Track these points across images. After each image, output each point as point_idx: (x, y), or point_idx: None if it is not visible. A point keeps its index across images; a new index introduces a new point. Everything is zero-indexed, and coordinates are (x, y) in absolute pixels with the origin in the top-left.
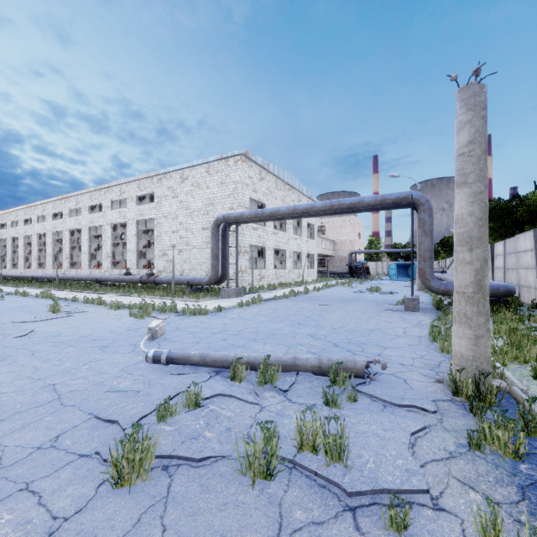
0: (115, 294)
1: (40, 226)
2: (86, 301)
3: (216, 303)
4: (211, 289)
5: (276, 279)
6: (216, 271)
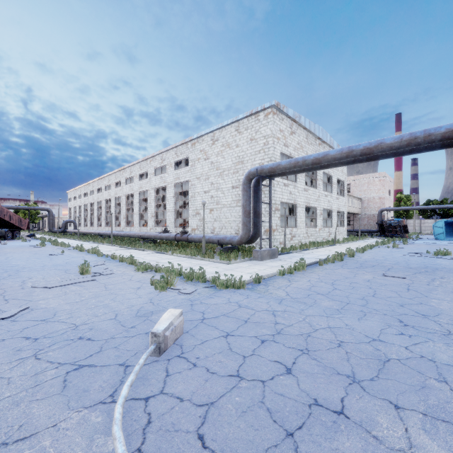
0: (152, 251)
1: (107, 193)
2: (120, 259)
3: (250, 267)
4: (241, 247)
5: (307, 238)
6: (247, 230)
